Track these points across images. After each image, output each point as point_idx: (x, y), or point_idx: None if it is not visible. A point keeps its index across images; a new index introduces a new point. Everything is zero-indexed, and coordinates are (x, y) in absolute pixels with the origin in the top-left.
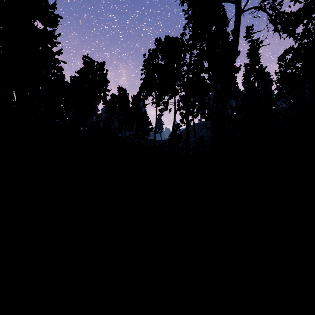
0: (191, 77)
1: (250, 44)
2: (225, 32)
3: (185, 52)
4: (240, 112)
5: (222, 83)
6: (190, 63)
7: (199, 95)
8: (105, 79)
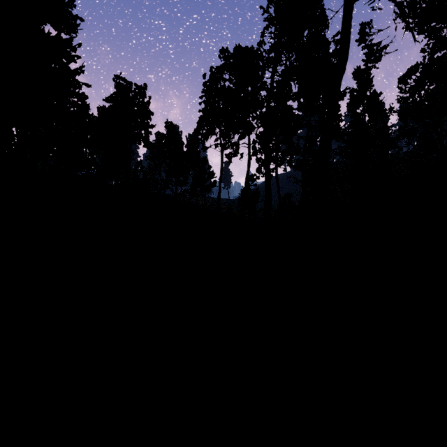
0: (272, 106)
1: (366, 51)
2: (324, 39)
3: (264, 68)
4: (346, 158)
5: (318, 115)
6: (272, 85)
7: (284, 133)
8: (147, 111)
